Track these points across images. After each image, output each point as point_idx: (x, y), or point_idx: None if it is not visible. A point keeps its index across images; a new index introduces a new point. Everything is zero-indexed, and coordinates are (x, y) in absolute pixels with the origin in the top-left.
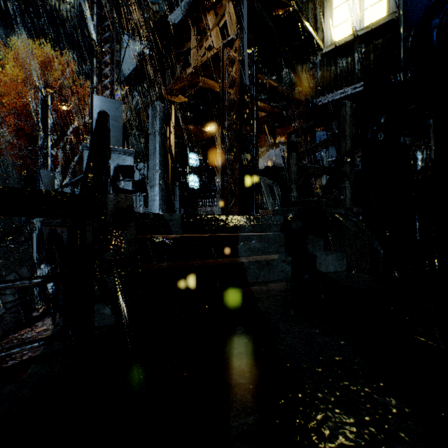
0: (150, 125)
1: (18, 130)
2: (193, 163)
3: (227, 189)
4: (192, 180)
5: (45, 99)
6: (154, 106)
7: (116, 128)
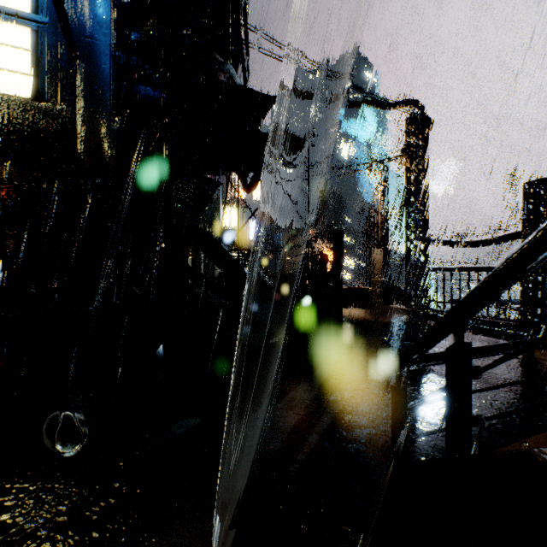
0: None
1: None
2: None
3: None
4: None
5: None
6: None
7: None
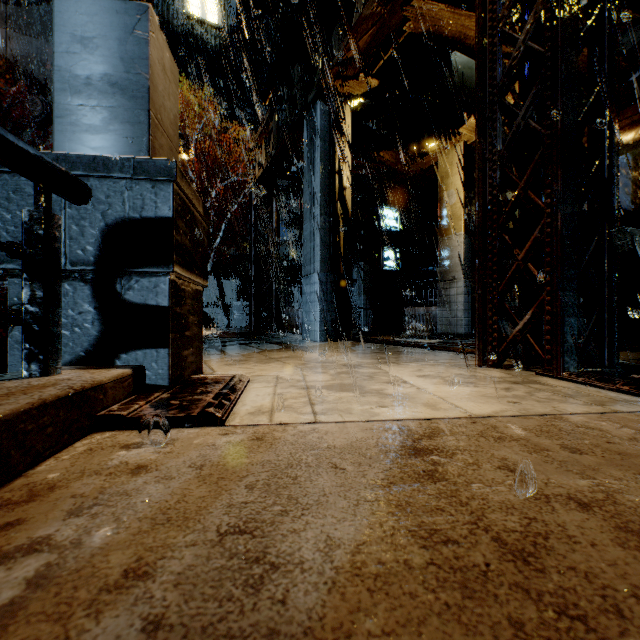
0: (305, 155)
1: None
2: (390, 225)
3: (500, 277)
4: (388, 257)
5: None
6: (311, 113)
7: (127, 97)
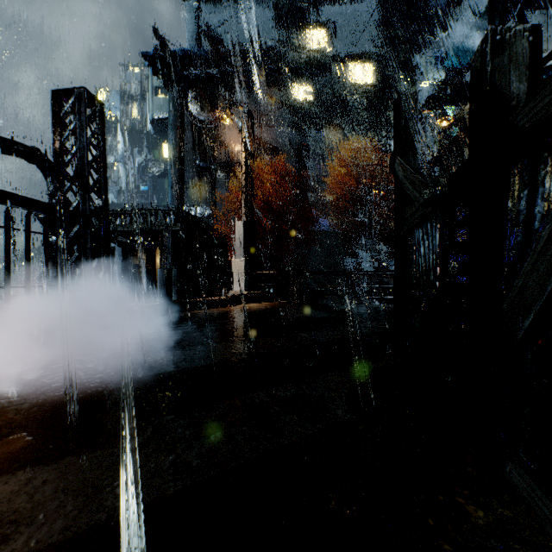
0: None
1: (339, 205)
2: None
3: None
4: None
5: (370, 191)
6: None
7: None
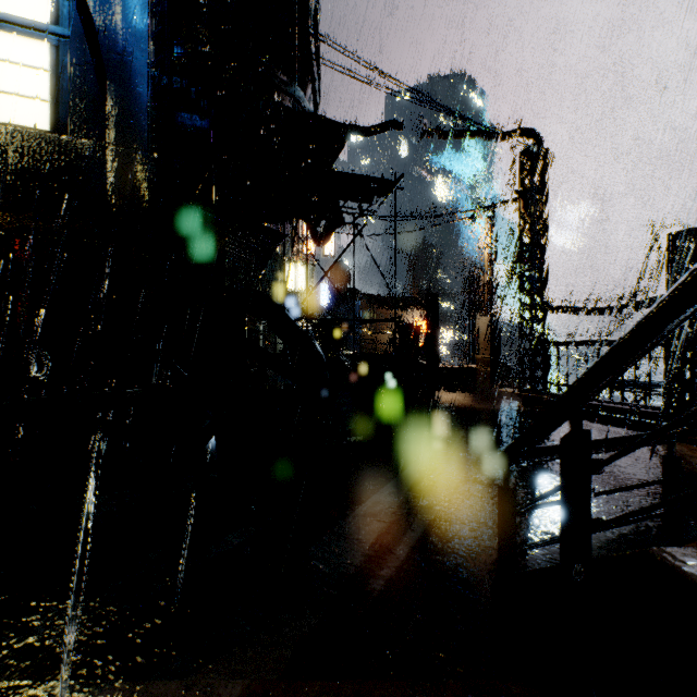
0: None
1: None
2: None
3: None
4: None
5: None
6: None
7: None
